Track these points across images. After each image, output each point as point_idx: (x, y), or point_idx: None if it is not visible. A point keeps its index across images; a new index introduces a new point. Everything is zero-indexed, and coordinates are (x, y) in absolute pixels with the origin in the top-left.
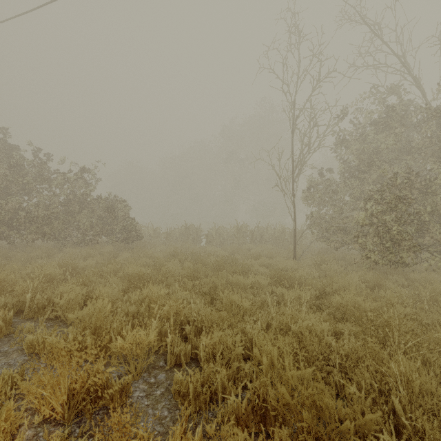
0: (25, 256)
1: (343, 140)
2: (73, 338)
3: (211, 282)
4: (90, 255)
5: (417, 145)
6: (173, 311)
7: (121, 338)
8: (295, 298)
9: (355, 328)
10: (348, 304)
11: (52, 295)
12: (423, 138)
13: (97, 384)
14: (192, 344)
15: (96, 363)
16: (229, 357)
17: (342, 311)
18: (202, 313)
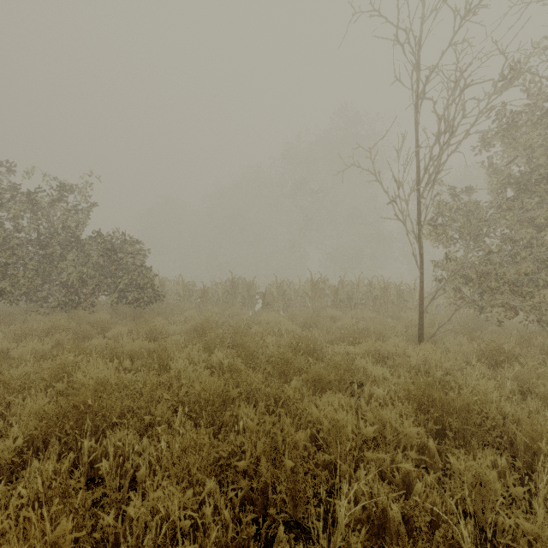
0: None
1: (507, 124)
2: None
3: (262, 430)
4: (57, 329)
5: None
6: None
7: None
8: None
9: None
10: None
11: None
12: None
13: None
14: None
15: None
16: None
17: None
18: None
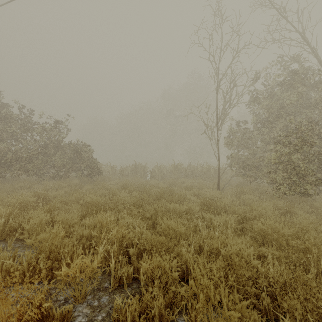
0: (11, 187)
1: (256, 98)
2: (28, 262)
3: (152, 209)
4: (61, 186)
5: (315, 101)
6: (119, 235)
7: (65, 266)
8: (222, 223)
9: (277, 252)
10: (268, 230)
11: (24, 219)
12: (320, 95)
13: (39, 313)
14: (134, 265)
15: (38, 293)
16: (166, 280)
17: (262, 235)
18: (144, 237)
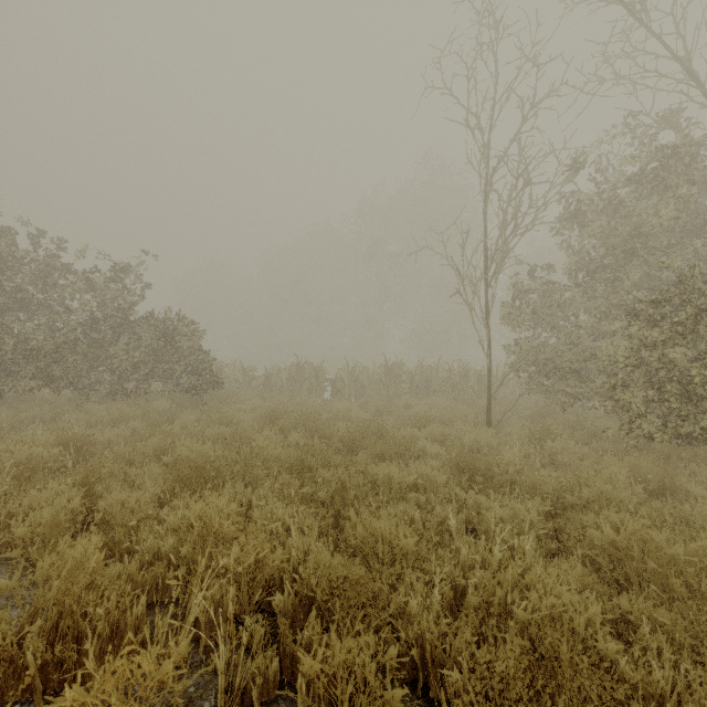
0: (9, 420)
1: (576, 212)
2: None
3: (335, 479)
4: (125, 417)
5: None
6: (247, 559)
7: (78, 686)
8: (506, 520)
9: (664, 613)
10: (630, 545)
11: (21, 506)
12: None
13: None
14: (285, 646)
15: None
16: (368, 705)
17: (613, 555)
18: (313, 560)
